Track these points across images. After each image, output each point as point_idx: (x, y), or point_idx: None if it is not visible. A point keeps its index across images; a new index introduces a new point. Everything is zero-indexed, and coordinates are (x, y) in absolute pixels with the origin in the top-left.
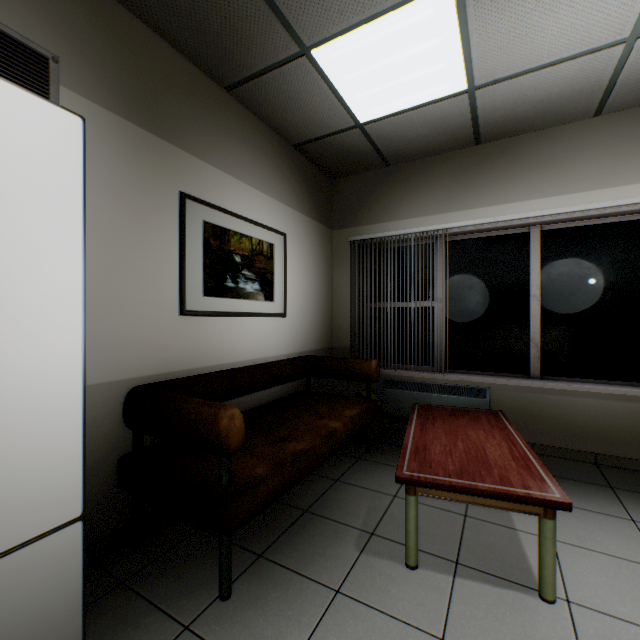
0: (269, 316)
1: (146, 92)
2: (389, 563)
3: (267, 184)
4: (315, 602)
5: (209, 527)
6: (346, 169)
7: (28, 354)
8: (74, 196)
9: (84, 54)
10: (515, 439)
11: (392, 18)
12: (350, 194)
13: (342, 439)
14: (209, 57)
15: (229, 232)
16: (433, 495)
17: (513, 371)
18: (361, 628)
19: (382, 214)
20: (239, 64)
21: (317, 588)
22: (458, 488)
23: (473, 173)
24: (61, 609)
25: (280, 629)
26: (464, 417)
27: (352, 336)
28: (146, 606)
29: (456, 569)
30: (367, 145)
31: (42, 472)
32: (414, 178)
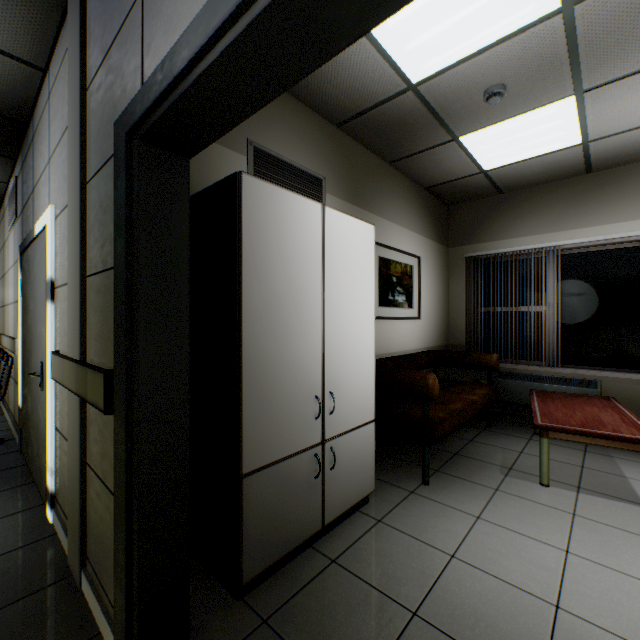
0: (411, 319)
1: (354, 182)
2: (527, 482)
3: (409, 222)
4: (483, 492)
5: (419, 441)
6: (463, 199)
7: (362, 340)
8: (372, 264)
9: (332, 171)
10: (625, 413)
11: (525, 116)
12: (464, 218)
13: (479, 408)
14: (386, 149)
15: (390, 261)
16: (561, 438)
17: (624, 367)
18: (518, 504)
19: (495, 234)
20: (405, 150)
21: (482, 487)
22: (581, 432)
23: (584, 197)
24: (369, 461)
25: (467, 498)
26: (578, 399)
27: (467, 335)
28: (382, 482)
29: (578, 490)
30: (486, 182)
31: (365, 394)
32: (526, 203)
